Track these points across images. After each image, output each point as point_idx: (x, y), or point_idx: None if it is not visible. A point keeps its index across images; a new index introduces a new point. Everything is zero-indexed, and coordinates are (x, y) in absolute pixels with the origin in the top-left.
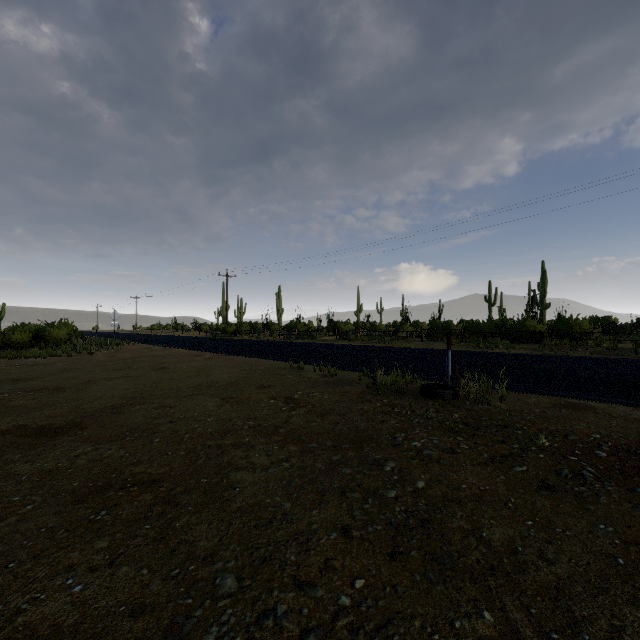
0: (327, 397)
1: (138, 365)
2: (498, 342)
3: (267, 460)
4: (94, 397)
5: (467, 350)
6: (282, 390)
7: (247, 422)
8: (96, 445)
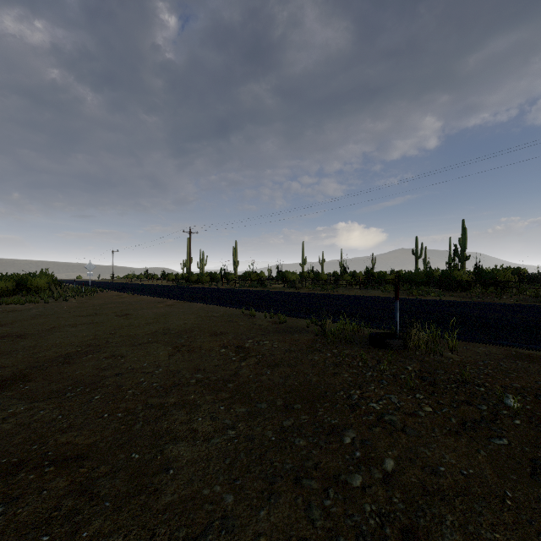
0: (277, 346)
1: (104, 311)
2: (430, 290)
3: (211, 426)
4: (52, 345)
5: (402, 297)
6: (233, 338)
7: (195, 375)
8: (31, 403)
